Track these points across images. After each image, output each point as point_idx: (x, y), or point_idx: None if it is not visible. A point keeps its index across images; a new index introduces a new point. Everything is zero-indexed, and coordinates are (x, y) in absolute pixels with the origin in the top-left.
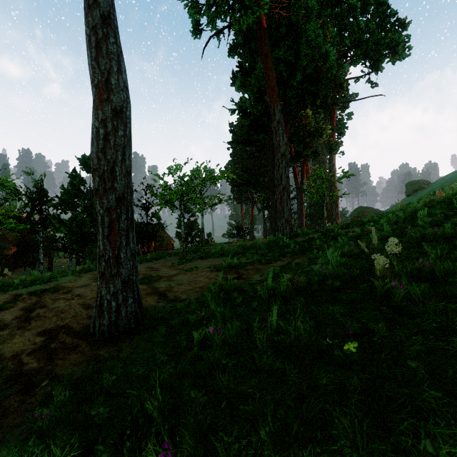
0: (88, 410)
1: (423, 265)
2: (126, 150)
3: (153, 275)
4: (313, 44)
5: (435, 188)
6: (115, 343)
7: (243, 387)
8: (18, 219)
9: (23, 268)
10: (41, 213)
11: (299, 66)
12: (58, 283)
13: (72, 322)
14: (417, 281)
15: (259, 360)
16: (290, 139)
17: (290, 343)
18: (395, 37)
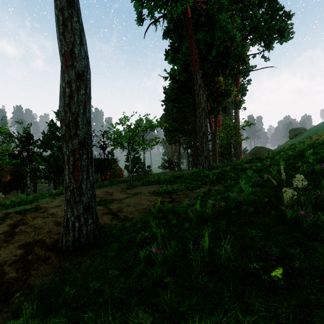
0: (52, 322)
1: (322, 196)
2: (87, 105)
3: (108, 198)
4: (224, 29)
5: (310, 133)
6: (77, 255)
7: (183, 308)
8: (12, 156)
9: (15, 190)
10: (28, 151)
11: (214, 45)
12: (38, 204)
13: (45, 237)
14: (316, 208)
15: (195, 279)
16: (207, 98)
17: (221, 264)
18: (283, 25)
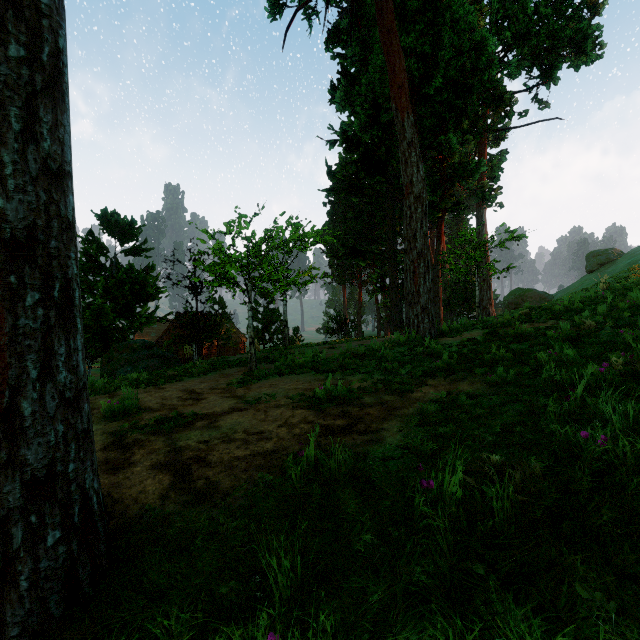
0: None
1: None
2: (42, 106)
3: (187, 410)
4: (462, 25)
5: (637, 259)
6: None
7: None
8: None
9: None
10: None
11: (439, 61)
12: None
13: None
14: None
15: None
16: None
17: None
18: (582, 26)
